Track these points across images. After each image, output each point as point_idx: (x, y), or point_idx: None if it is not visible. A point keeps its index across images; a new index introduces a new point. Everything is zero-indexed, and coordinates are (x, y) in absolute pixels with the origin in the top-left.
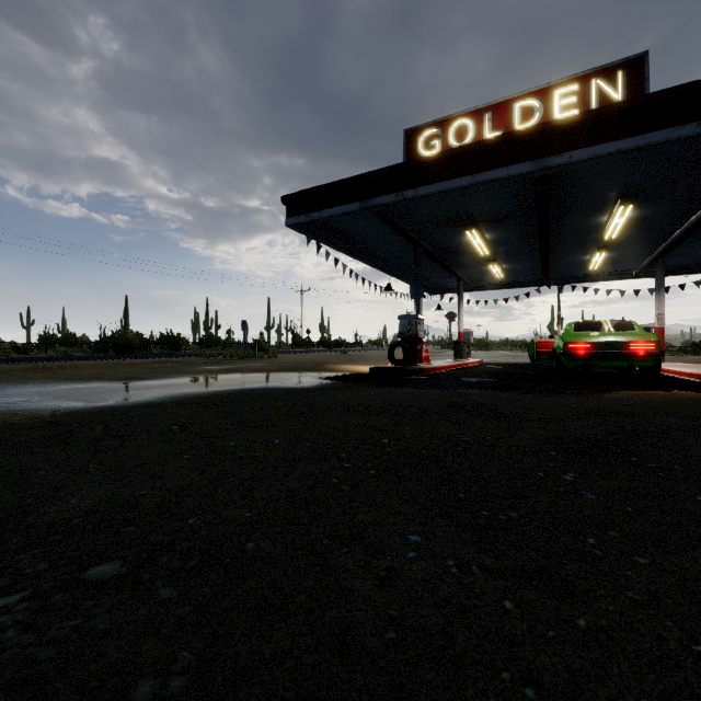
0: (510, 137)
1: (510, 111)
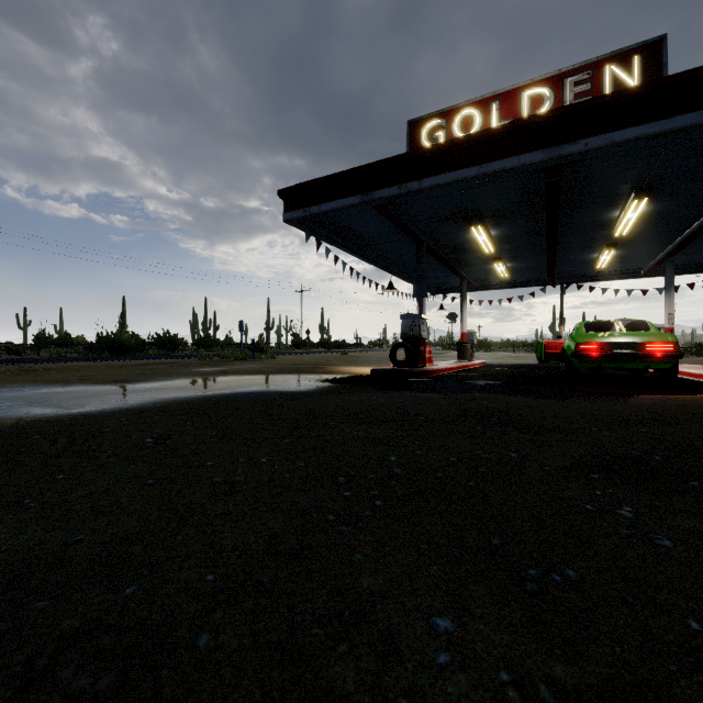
0: (521, 124)
1: (519, 99)
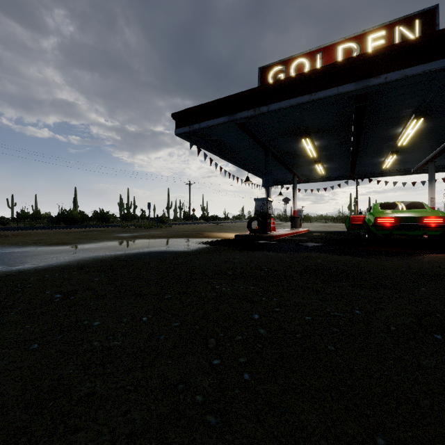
0: (340, 64)
1: (335, 51)
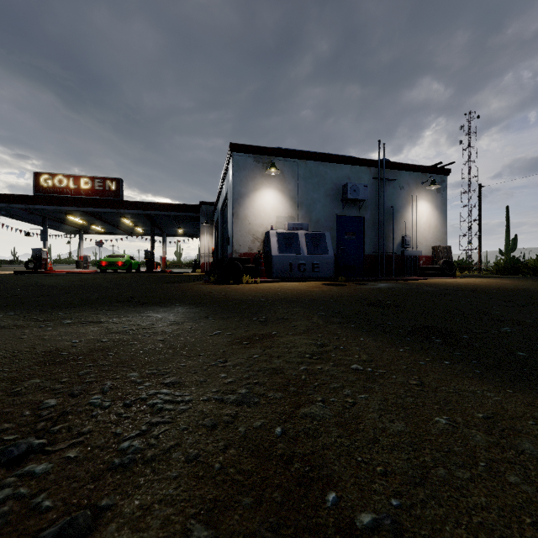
0: (69, 199)
1: (81, 180)
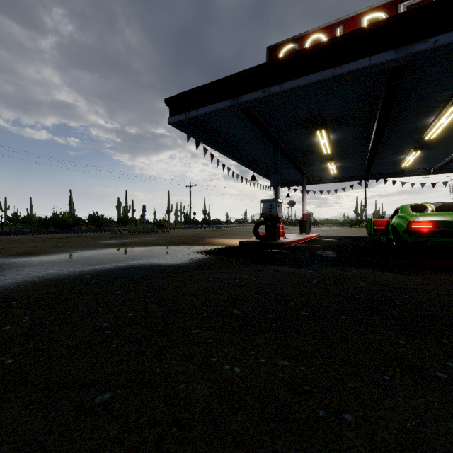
0: (373, 27)
1: (359, 24)
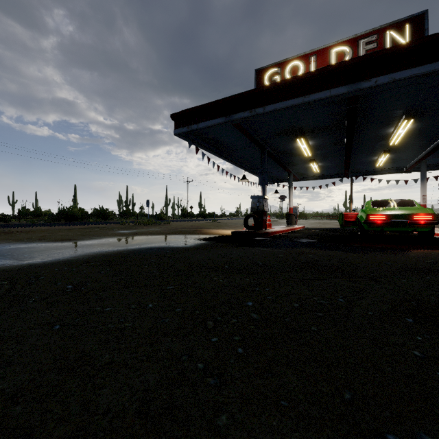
0: (332, 68)
1: (329, 54)
